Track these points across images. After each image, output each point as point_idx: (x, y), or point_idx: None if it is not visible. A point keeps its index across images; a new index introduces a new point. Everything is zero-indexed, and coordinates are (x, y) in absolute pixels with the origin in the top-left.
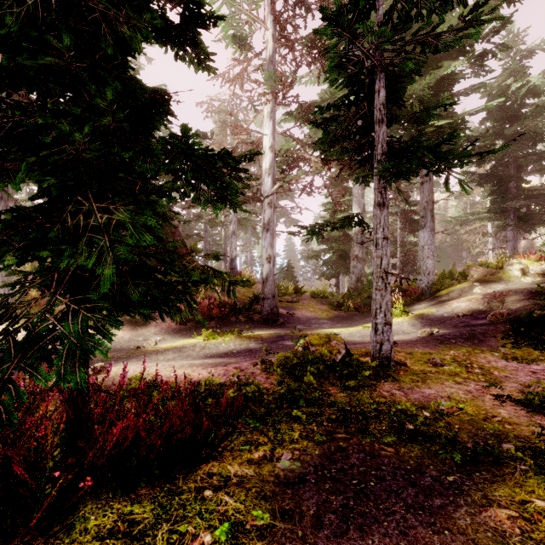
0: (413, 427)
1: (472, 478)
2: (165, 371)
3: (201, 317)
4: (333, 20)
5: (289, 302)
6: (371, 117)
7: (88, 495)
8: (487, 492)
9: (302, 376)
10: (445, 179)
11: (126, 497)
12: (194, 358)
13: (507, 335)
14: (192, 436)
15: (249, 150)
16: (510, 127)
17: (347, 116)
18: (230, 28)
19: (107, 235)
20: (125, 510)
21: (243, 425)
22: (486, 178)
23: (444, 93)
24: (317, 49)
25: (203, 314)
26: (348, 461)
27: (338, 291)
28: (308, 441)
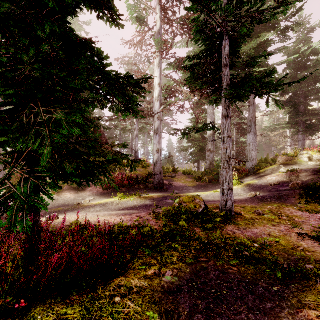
0: (248, 253)
1: (289, 288)
2: (94, 218)
3: (115, 184)
4: (197, 1)
5: (169, 177)
6: (220, 64)
7: (38, 301)
8: (300, 298)
9: (178, 221)
10: (266, 99)
11: (63, 302)
12: (112, 210)
13: (302, 196)
14: (108, 261)
15: (145, 75)
16: (301, 73)
17: (205, 62)
18: (134, 12)
19: (48, 127)
20: (62, 312)
21: (142, 252)
22: (286, 103)
23: (262, 52)
24: (186, 25)
25: (118, 184)
26: (208, 277)
27: (199, 170)
28: (182, 263)
